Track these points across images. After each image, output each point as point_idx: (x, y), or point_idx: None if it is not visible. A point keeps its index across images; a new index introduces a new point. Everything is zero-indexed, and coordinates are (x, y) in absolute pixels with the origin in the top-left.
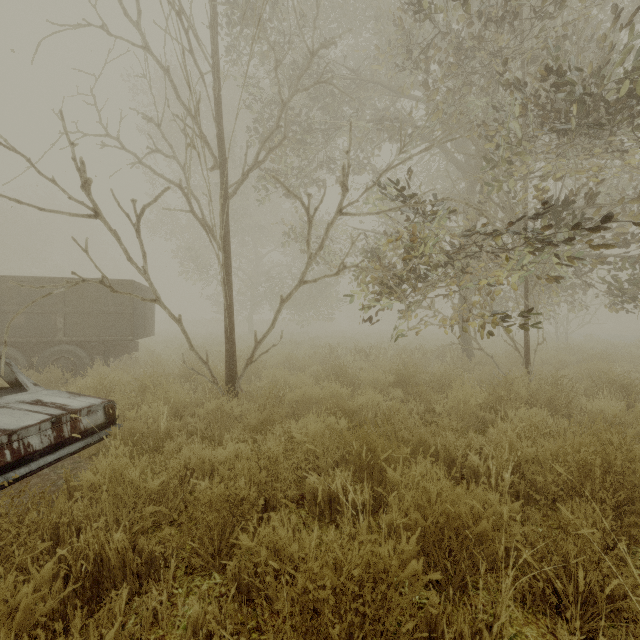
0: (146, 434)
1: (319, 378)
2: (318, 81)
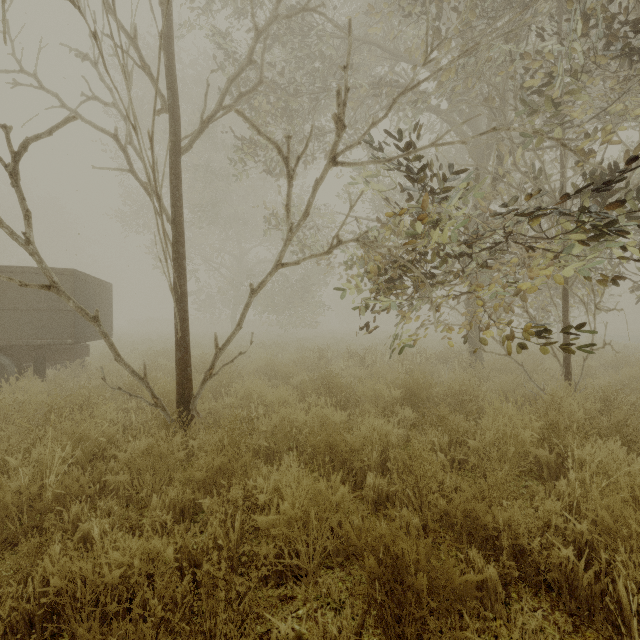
0: (10, 507)
1: (305, 391)
2: (303, 7)
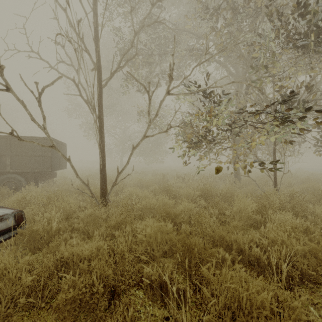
0: (41, 233)
1: (156, 193)
2: (155, 21)
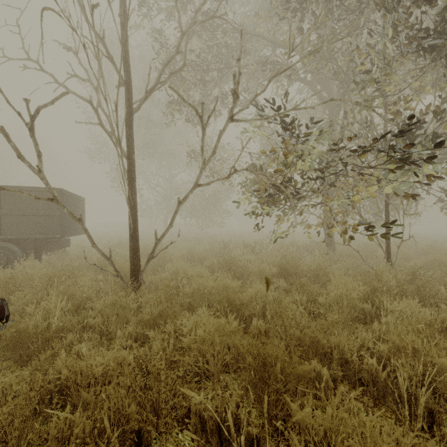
0: (32, 335)
1: (214, 269)
2: (213, 16)
